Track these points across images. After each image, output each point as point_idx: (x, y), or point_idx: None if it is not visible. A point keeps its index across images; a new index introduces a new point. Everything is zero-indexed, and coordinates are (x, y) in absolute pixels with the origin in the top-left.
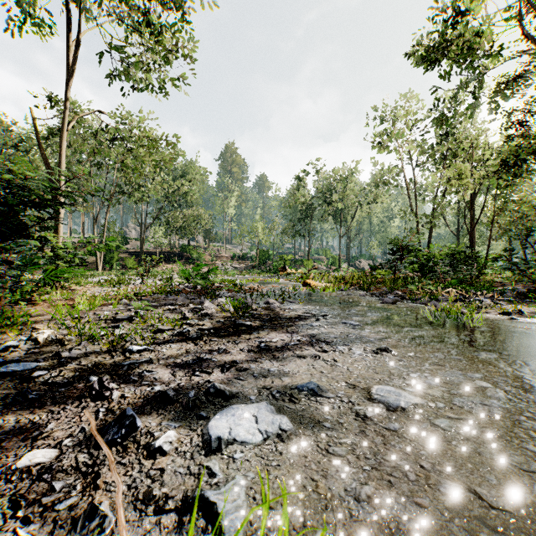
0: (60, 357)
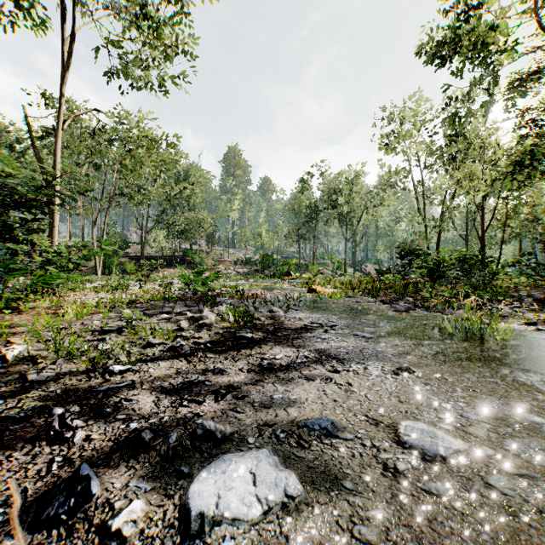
0: (26, 380)
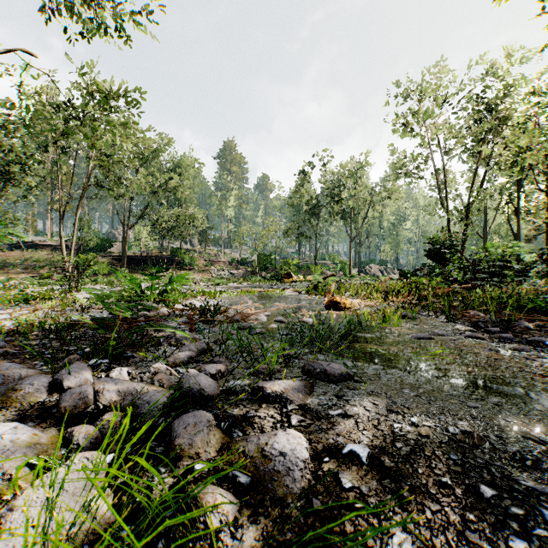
0: None
